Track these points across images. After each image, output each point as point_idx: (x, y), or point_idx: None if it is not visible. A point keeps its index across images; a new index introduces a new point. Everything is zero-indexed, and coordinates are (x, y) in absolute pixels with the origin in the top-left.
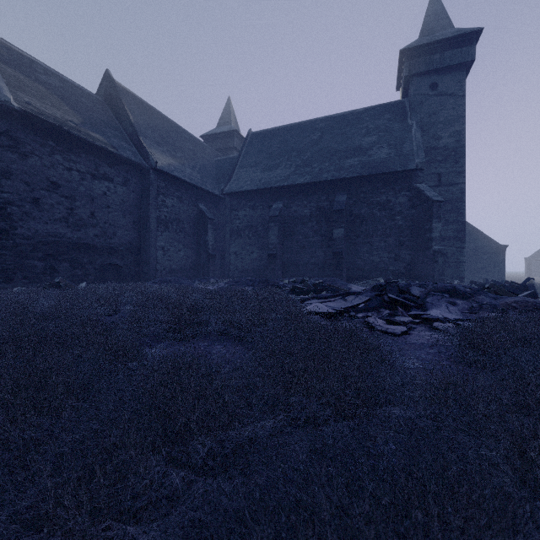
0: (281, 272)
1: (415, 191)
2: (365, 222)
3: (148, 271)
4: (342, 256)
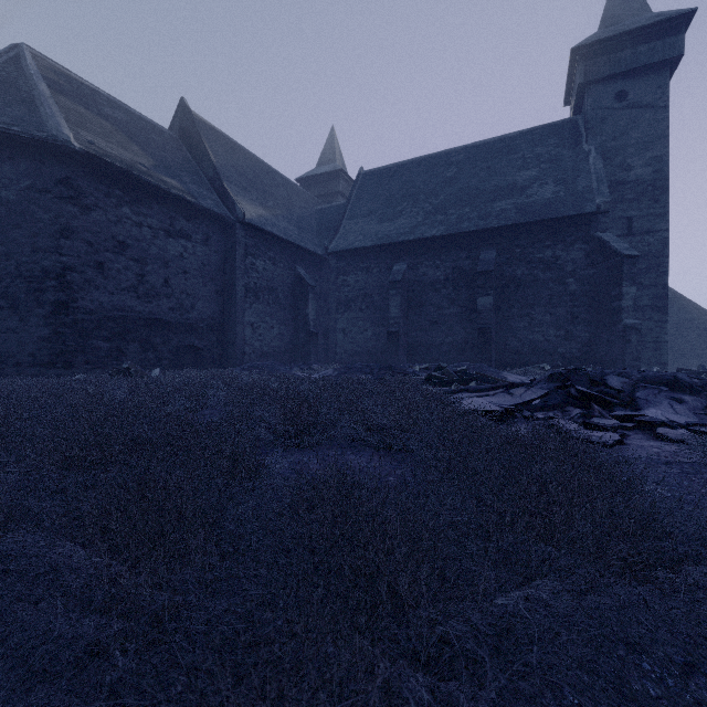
0: (405, 355)
1: (596, 243)
2: (523, 287)
3: (233, 354)
4: (490, 334)
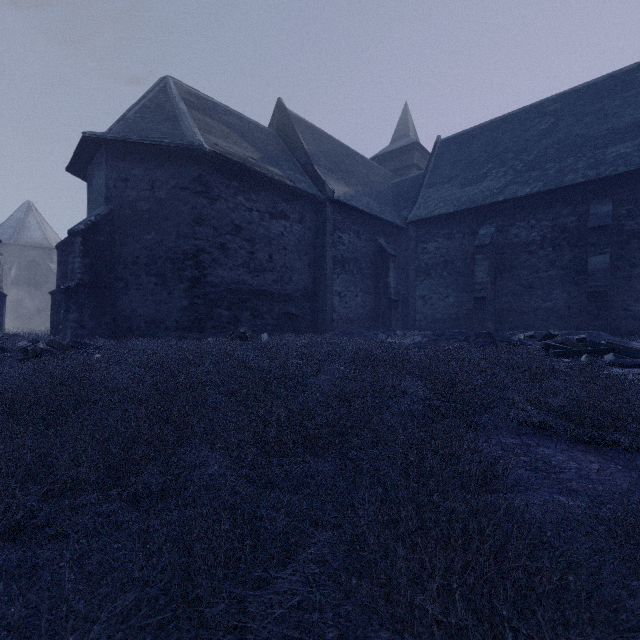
0: (492, 322)
1: None
2: None
3: (323, 321)
4: (606, 298)
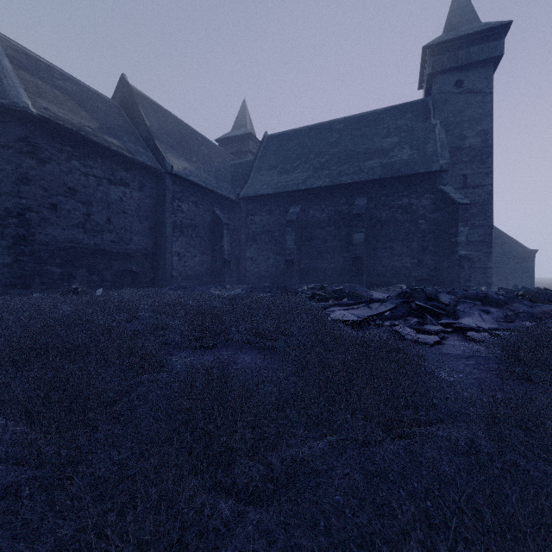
0: (298, 278)
1: (439, 194)
2: (386, 226)
3: (163, 277)
4: (362, 262)
